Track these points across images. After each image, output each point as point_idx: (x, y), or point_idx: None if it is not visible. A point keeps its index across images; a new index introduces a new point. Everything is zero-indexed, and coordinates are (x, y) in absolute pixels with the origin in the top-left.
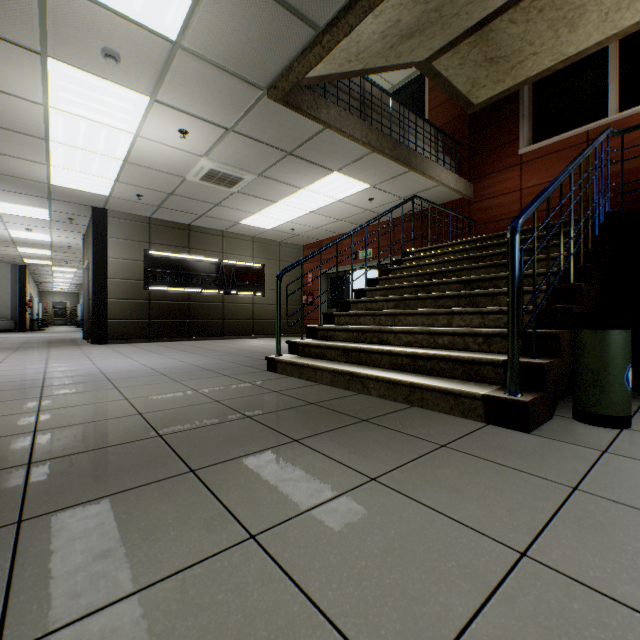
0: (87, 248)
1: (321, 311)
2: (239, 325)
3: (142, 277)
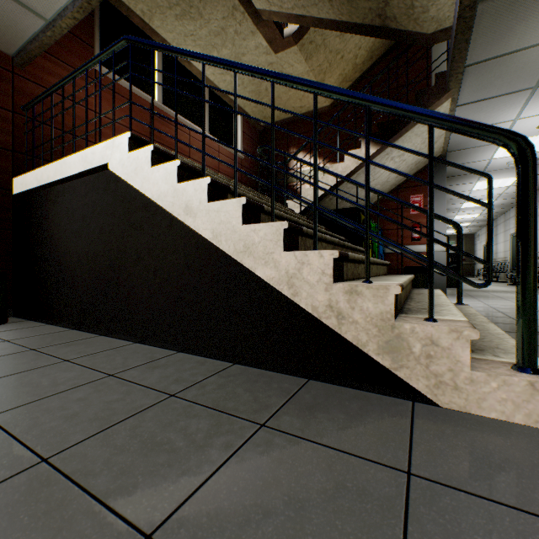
0: None
1: None
2: None
3: None
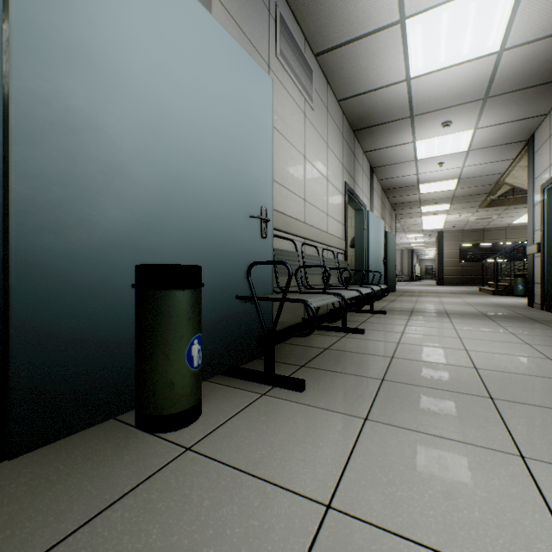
0: (436, 245)
1: None
2: None
3: (458, 257)
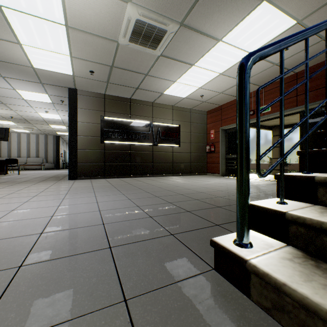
0: None
1: (221, 157)
2: (163, 167)
3: (99, 134)
